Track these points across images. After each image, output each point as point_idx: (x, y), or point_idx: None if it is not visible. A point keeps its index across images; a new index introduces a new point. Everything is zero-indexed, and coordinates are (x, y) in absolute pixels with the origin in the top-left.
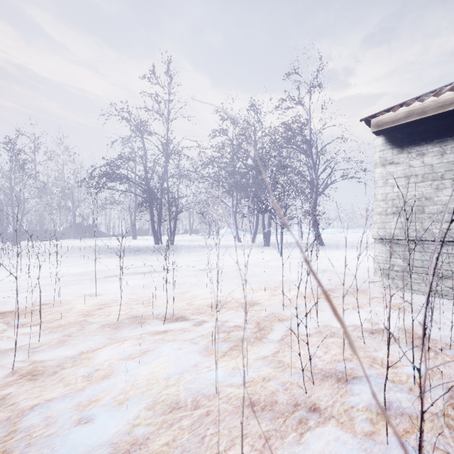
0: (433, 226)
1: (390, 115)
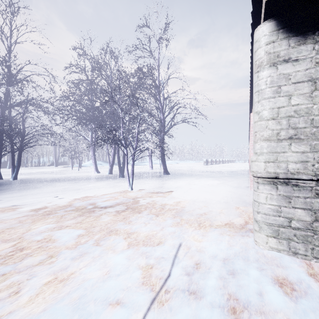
0: None
1: None
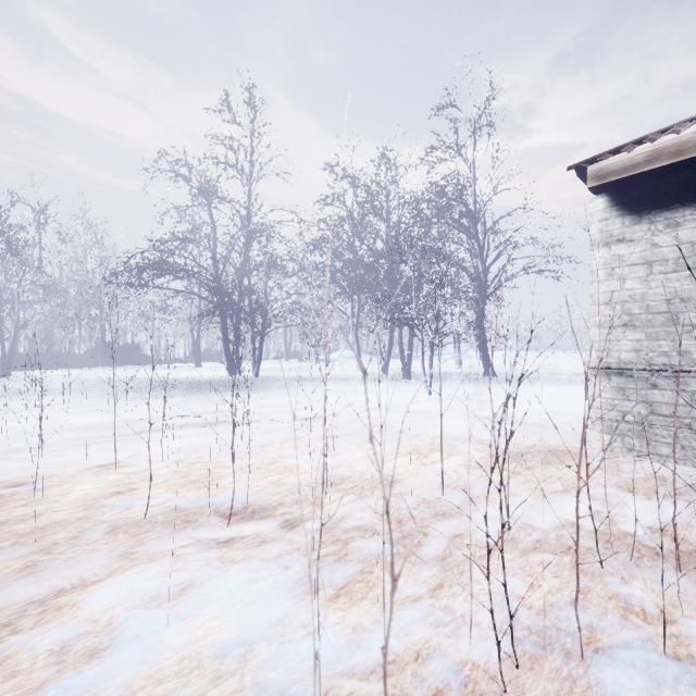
0: (695, 347)
1: (620, 158)
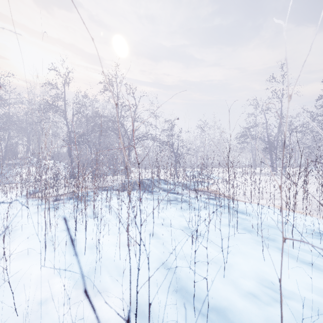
0: None
1: None
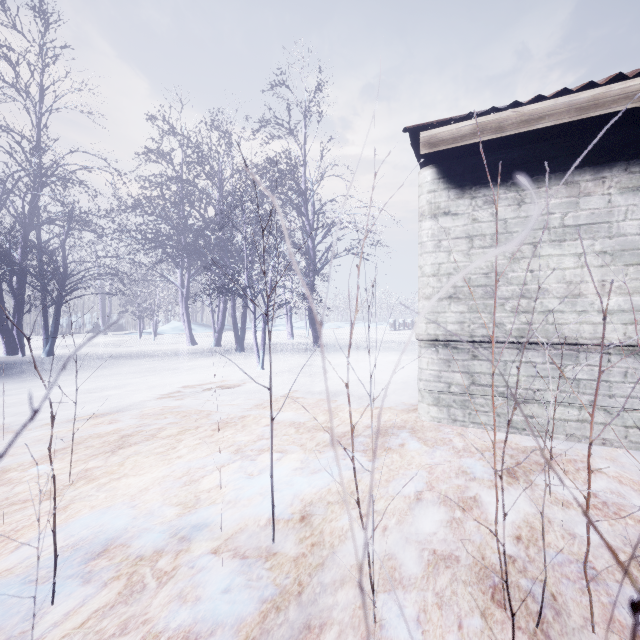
0: (508, 319)
1: (450, 127)
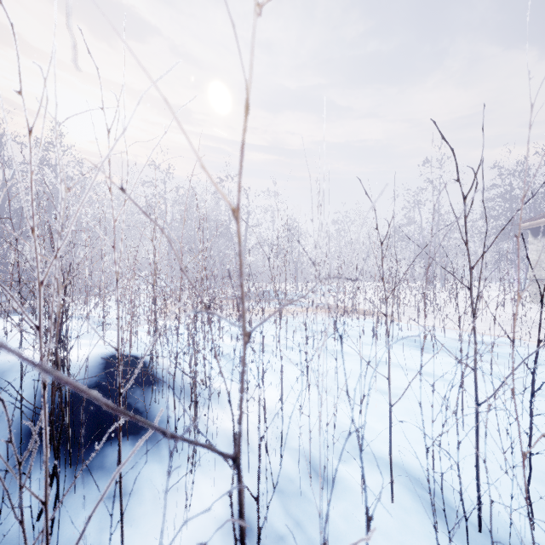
0: (543, 273)
1: (524, 224)
